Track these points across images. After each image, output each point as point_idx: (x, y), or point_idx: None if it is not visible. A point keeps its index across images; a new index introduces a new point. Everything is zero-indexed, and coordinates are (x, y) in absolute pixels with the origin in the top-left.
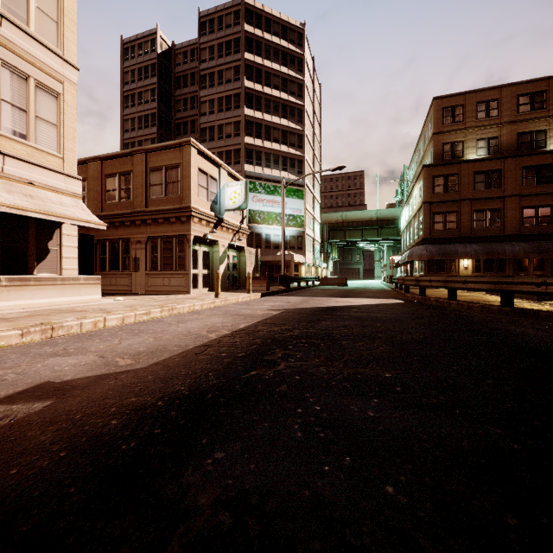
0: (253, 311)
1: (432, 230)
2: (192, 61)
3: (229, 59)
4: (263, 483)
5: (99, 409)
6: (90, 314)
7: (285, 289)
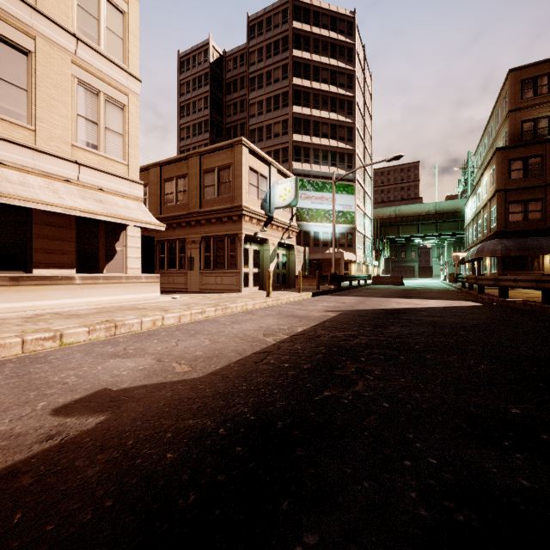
0: (308, 312)
1: (508, 221)
2: (241, 66)
3: (277, 58)
4: None
5: (154, 432)
6: (149, 312)
7: (336, 288)
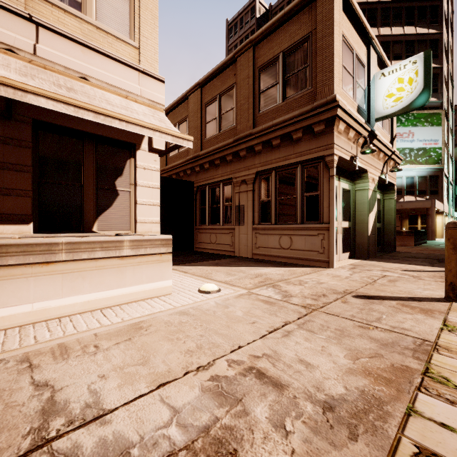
0: None
1: None
2: None
3: None
4: None
5: None
6: None
7: None
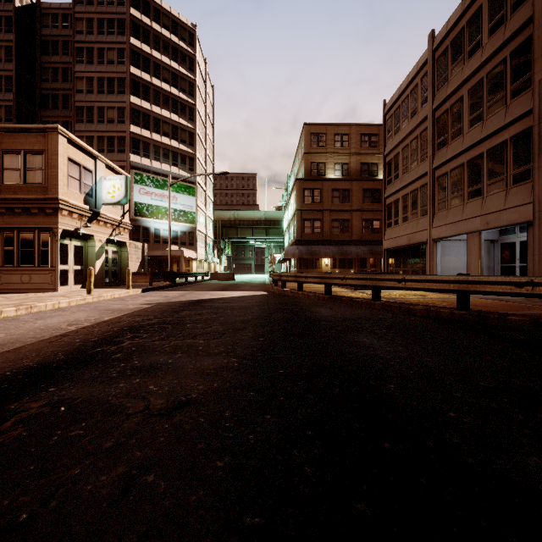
0: (125, 306)
1: (303, 233)
2: (64, 28)
3: (112, 38)
4: (77, 395)
5: None
6: None
7: (171, 284)
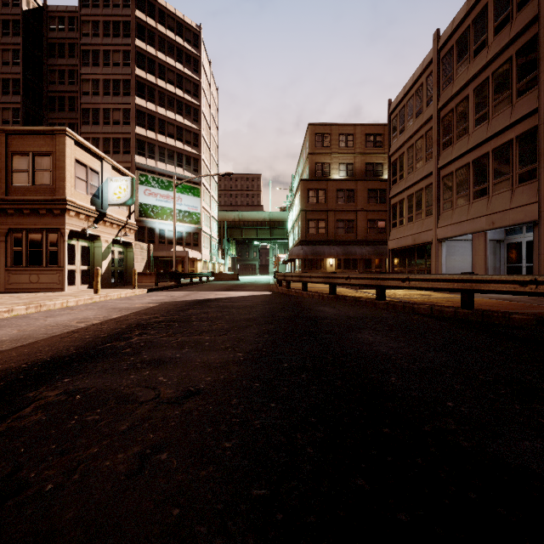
0: (131, 305)
1: (307, 233)
2: (70, 30)
3: (117, 41)
4: (91, 385)
5: None
6: None
7: (176, 284)
